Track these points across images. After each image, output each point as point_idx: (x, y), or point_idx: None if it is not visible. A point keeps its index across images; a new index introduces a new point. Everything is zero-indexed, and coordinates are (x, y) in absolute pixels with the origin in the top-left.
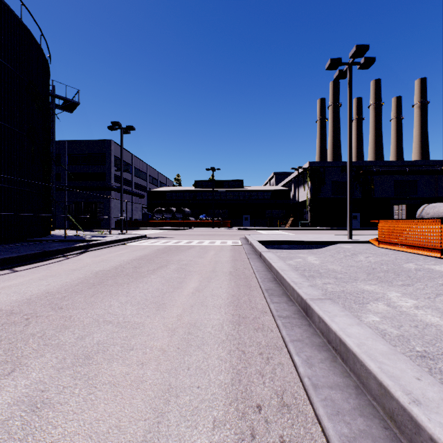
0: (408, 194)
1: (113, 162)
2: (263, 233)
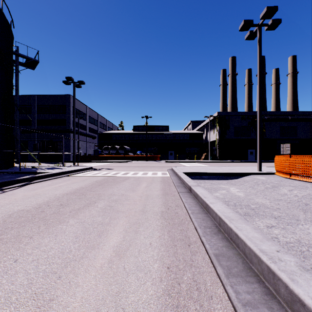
0: (289, 136)
1: (71, 111)
2: (185, 165)
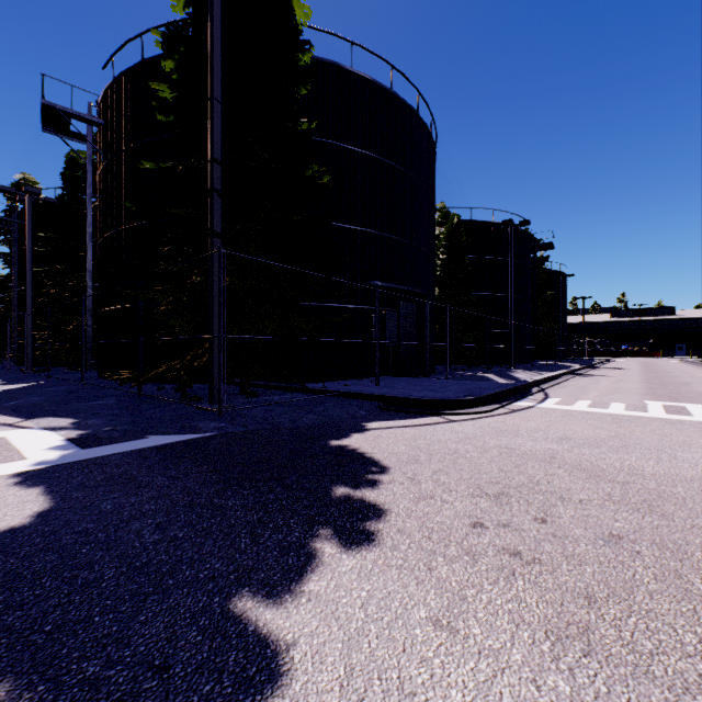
0: None
1: None
2: None
